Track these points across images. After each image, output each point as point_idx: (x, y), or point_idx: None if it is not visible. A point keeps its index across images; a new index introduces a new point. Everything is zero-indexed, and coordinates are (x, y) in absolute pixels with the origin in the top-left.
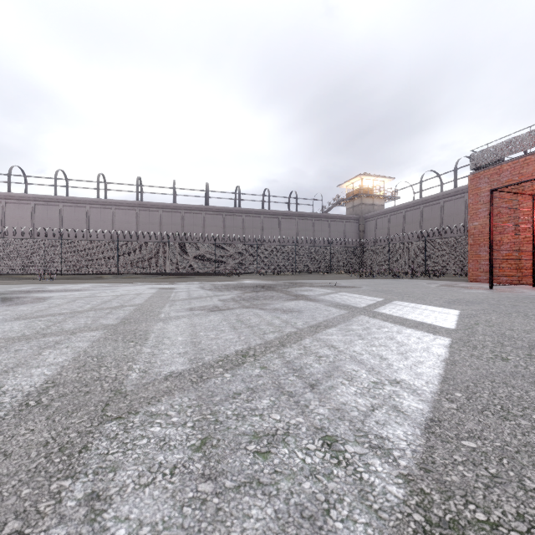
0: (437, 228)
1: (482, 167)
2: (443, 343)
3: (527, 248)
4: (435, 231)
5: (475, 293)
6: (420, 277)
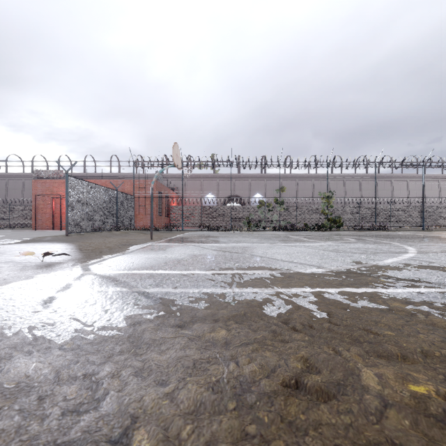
0: (20, 196)
1: (40, 177)
2: (8, 235)
3: (55, 215)
4: (19, 198)
5: (26, 231)
6: (6, 228)
